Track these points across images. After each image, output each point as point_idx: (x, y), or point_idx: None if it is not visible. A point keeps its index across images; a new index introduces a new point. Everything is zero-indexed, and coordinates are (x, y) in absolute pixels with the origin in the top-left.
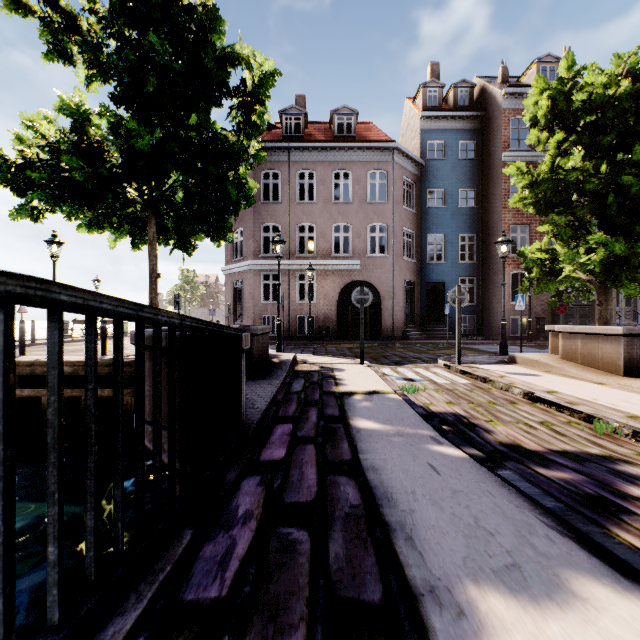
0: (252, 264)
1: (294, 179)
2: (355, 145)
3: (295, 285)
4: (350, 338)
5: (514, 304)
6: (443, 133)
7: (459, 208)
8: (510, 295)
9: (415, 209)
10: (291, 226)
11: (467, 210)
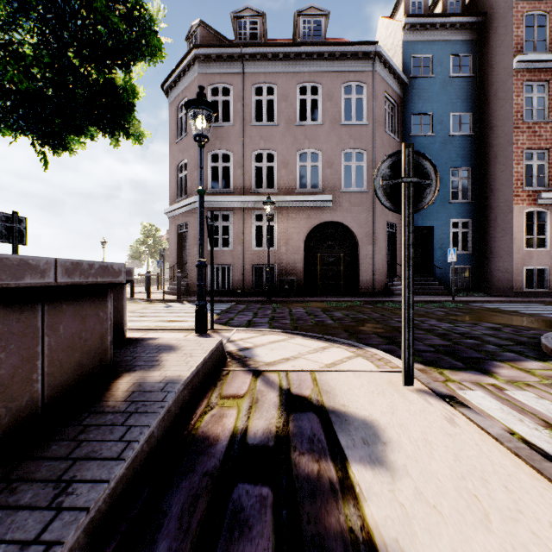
0: (196, 201)
1: (249, 95)
2: (326, 49)
3: (250, 227)
4: (319, 294)
5: (529, 251)
6: (431, 45)
7: (450, 136)
8: (524, 239)
9: (397, 136)
10: (245, 153)
11: (460, 138)
